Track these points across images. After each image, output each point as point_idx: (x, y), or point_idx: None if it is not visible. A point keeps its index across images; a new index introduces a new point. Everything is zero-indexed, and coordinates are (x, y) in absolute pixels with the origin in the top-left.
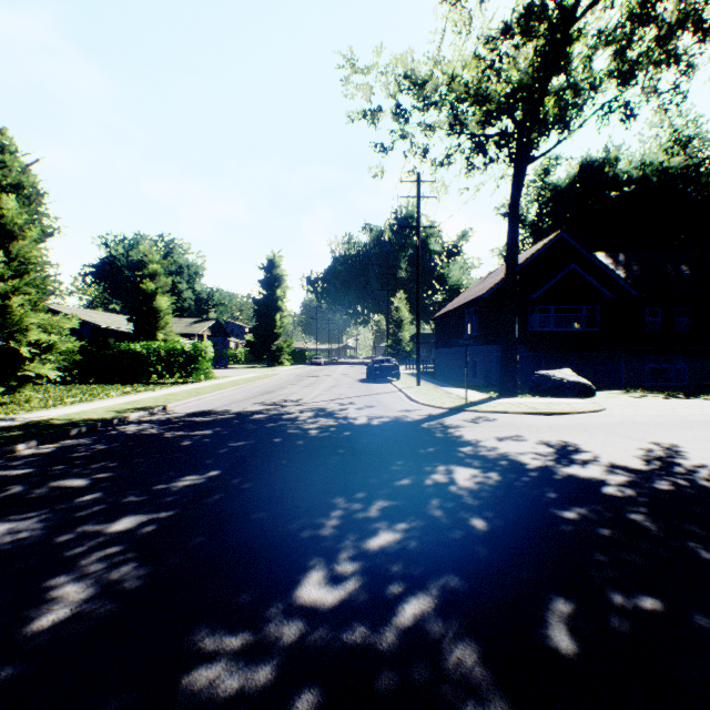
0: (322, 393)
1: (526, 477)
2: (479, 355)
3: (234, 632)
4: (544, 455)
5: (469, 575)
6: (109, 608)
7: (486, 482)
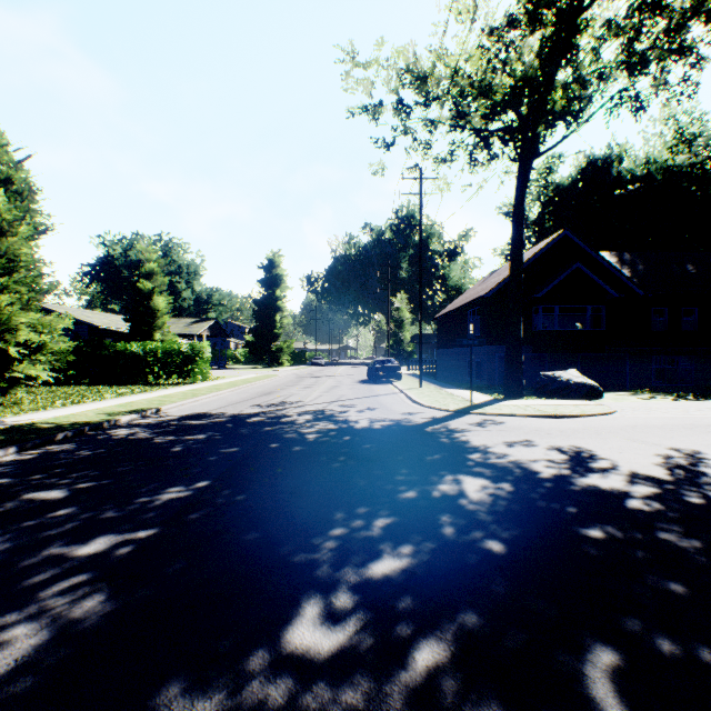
0: (321, 394)
1: (542, 488)
2: (482, 356)
3: (209, 694)
4: (558, 462)
5: (490, 612)
6: (61, 658)
7: (499, 494)
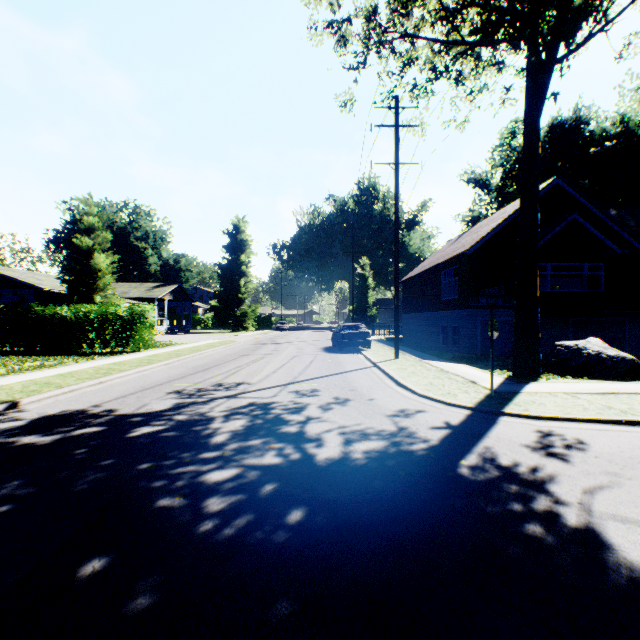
0: (275, 370)
1: None
2: (461, 320)
3: None
4: None
5: None
6: None
7: None
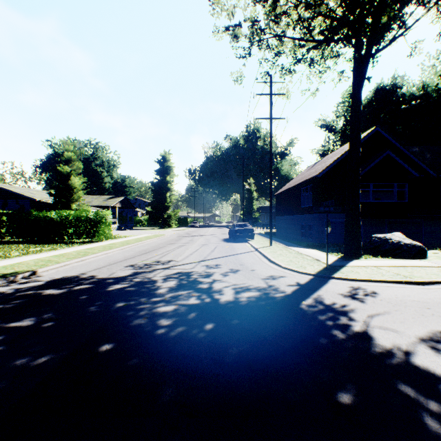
0: (192, 253)
1: None
2: (314, 221)
3: None
4: None
5: None
6: None
7: None
